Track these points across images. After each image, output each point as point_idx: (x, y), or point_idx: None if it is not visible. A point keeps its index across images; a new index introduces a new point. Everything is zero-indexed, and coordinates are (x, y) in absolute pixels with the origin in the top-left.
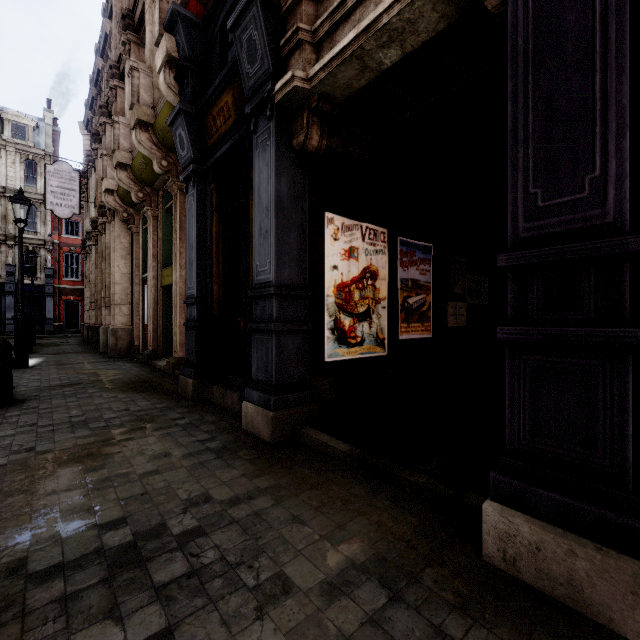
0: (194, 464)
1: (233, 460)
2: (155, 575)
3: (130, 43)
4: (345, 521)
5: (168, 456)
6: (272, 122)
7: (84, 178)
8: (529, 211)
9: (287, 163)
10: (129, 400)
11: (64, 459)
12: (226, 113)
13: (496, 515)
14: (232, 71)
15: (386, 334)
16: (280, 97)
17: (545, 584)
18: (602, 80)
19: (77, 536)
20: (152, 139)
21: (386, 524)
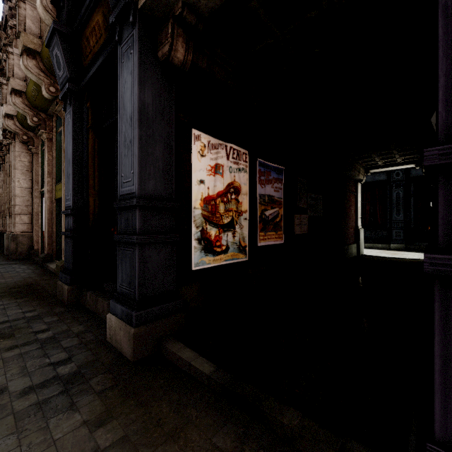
0: (28, 407)
1: (81, 394)
2: None
3: None
4: None
5: (1, 394)
6: (135, 29)
7: None
8: None
9: (152, 74)
10: (0, 308)
11: None
12: (98, 32)
13: None
14: None
15: (247, 242)
16: (143, 1)
17: None
18: None
19: None
20: (39, 66)
21: None
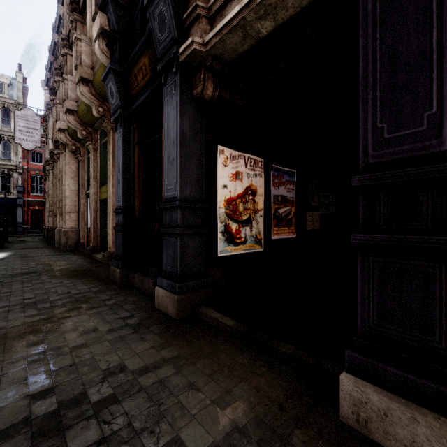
0: (115, 338)
1: (146, 334)
2: (71, 443)
3: (76, 22)
4: (231, 387)
5: (95, 331)
6: (177, 76)
7: (45, 121)
8: (377, 142)
9: (189, 108)
10: (71, 285)
11: (12, 335)
12: (144, 71)
13: (351, 385)
14: (148, 39)
15: (262, 235)
16: (183, 57)
17: (391, 444)
18: (438, 34)
19: (10, 406)
20: (91, 91)
21: (263, 389)
